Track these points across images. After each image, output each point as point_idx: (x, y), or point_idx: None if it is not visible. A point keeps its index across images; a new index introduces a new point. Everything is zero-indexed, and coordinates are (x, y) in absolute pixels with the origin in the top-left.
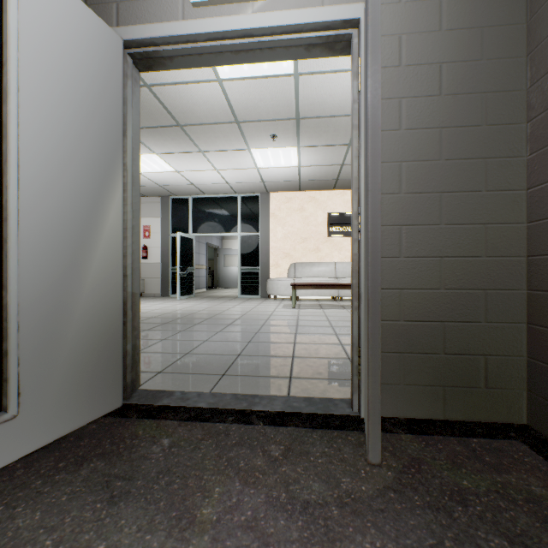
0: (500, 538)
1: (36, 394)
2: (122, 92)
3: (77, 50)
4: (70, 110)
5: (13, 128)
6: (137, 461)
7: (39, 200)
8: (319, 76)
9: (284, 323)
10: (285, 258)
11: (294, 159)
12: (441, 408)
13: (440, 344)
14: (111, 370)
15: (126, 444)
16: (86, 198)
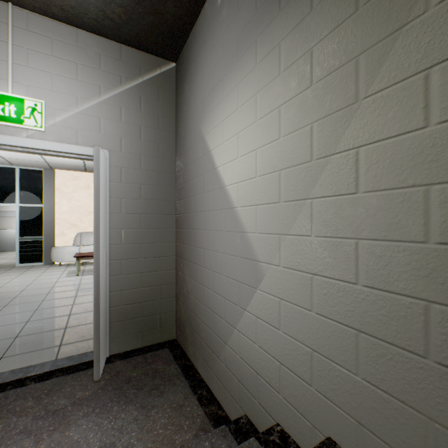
0: (135, 389)
1: None
2: None
3: None
4: None
5: None
6: None
7: None
8: None
9: (65, 295)
10: (72, 228)
11: None
12: (141, 342)
13: (141, 313)
14: None
15: None
16: None
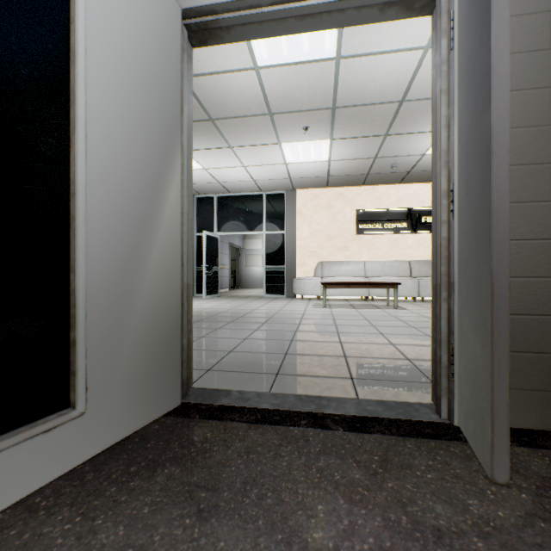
0: None
1: (102, 389)
2: (181, 65)
3: (140, 15)
4: (133, 79)
5: (81, 94)
6: (215, 468)
7: (105, 176)
8: (363, 59)
9: (321, 322)
10: (312, 256)
11: (325, 153)
12: None
13: None
14: (171, 365)
15: (197, 448)
16: (147, 176)
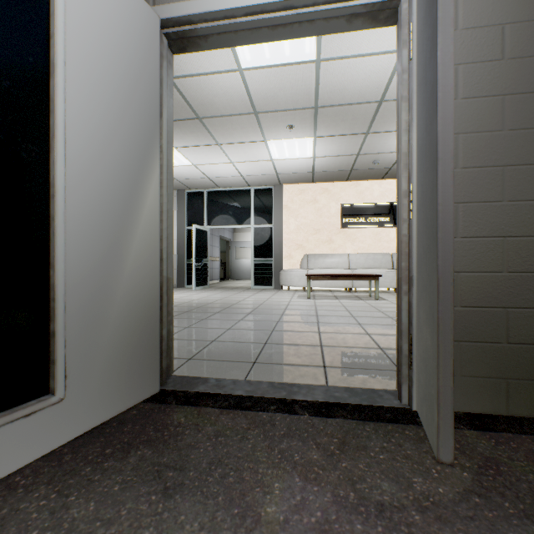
0: None
1: (81, 377)
2: (159, 72)
3: (118, 27)
4: (112, 87)
5: (60, 103)
6: (185, 450)
7: (84, 178)
8: (342, 62)
9: (303, 312)
10: (298, 249)
11: (310, 150)
12: (503, 402)
13: (502, 332)
14: (149, 355)
15: (170, 432)
16: (126, 178)
